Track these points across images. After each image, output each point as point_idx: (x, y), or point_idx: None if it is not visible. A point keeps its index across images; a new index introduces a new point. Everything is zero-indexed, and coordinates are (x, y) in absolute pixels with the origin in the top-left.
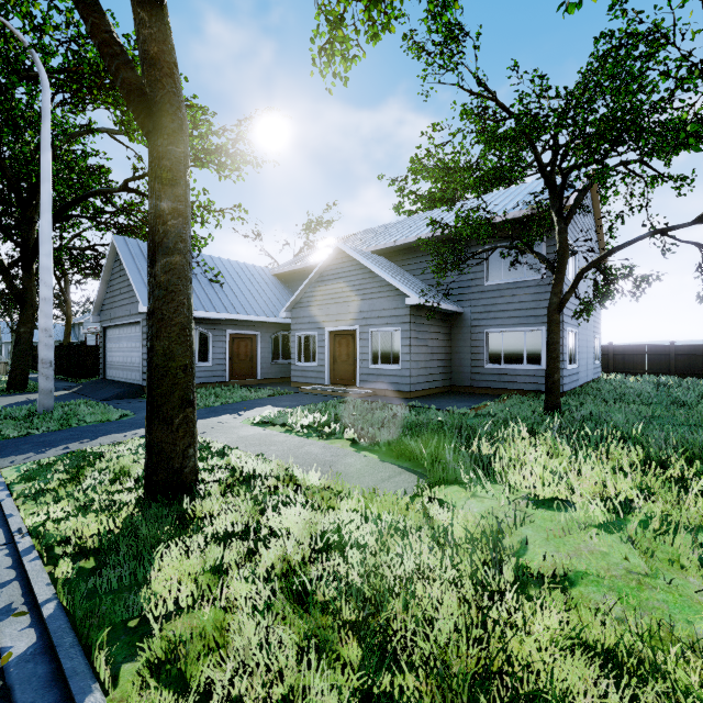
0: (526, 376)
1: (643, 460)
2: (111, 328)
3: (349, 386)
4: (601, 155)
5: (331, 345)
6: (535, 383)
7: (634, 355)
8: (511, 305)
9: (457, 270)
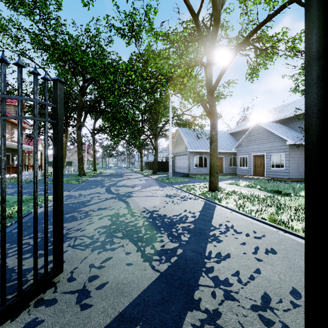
0: None
1: None
2: (176, 156)
3: (261, 176)
4: None
5: (253, 160)
6: None
7: None
8: None
9: None
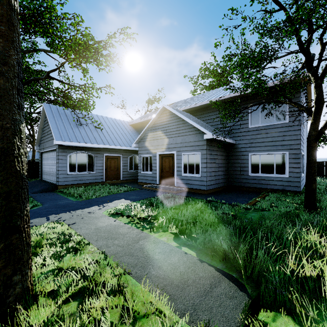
0: (275, 180)
1: None
2: (44, 153)
3: (170, 185)
4: None
5: (160, 162)
6: (281, 185)
7: (325, 167)
8: (265, 139)
9: (232, 119)
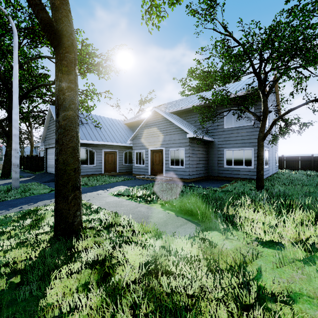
0: (244, 171)
1: (315, 218)
2: (49, 149)
3: (160, 176)
4: (285, 62)
5: (151, 156)
6: (249, 175)
7: (294, 161)
8: (237, 137)
9: (211, 121)
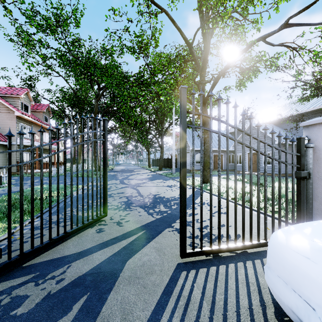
0: None
1: None
2: None
3: (255, 172)
4: None
5: (248, 158)
6: None
7: None
8: None
9: None
